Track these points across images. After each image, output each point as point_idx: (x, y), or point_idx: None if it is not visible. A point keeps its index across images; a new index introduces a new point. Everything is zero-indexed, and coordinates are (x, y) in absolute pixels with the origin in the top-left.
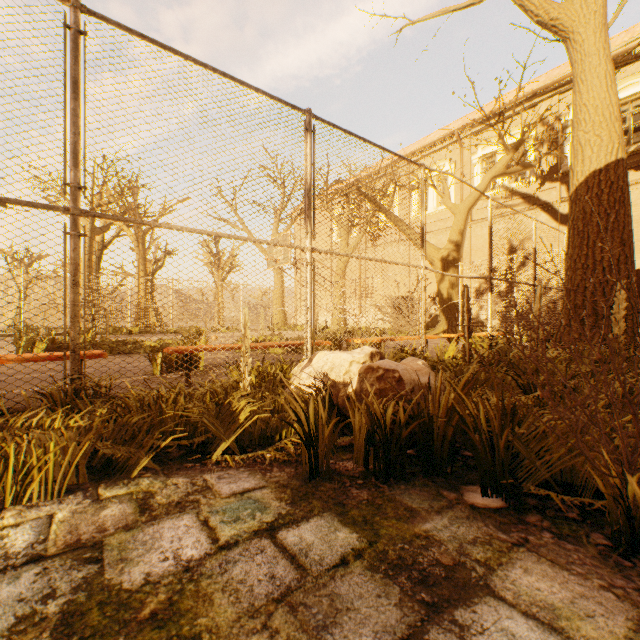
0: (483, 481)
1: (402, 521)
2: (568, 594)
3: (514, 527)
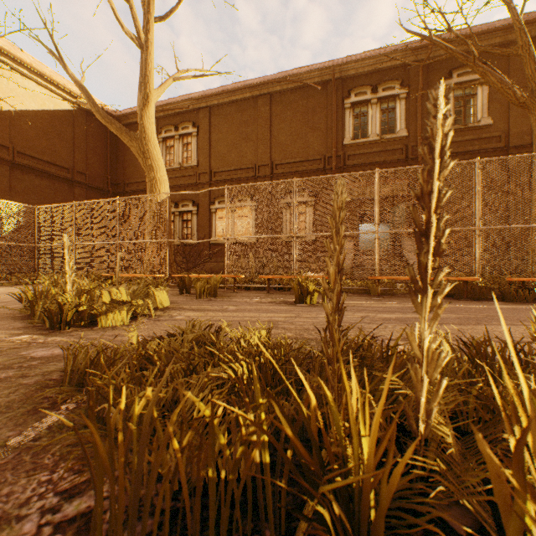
0: None
1: None
2: None
3: None
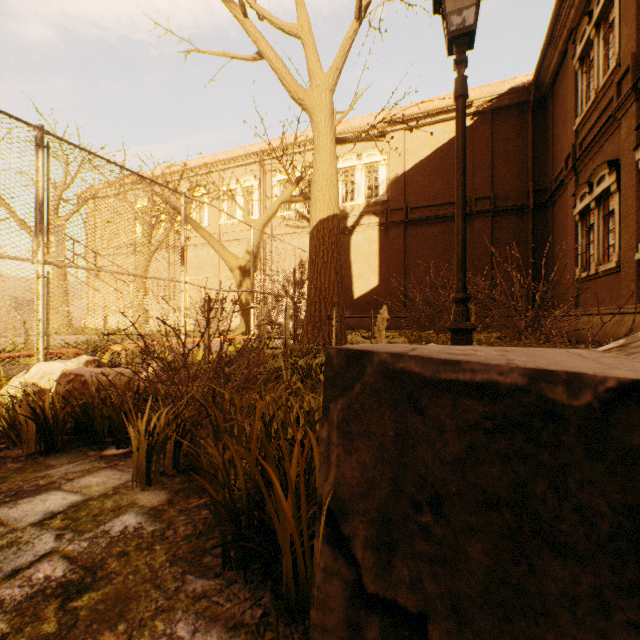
0: (118, 440)
1: (35, 472)
2: (107, 479)
3: (118, 460)
